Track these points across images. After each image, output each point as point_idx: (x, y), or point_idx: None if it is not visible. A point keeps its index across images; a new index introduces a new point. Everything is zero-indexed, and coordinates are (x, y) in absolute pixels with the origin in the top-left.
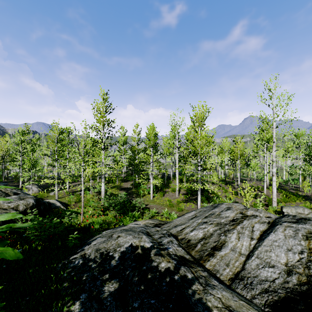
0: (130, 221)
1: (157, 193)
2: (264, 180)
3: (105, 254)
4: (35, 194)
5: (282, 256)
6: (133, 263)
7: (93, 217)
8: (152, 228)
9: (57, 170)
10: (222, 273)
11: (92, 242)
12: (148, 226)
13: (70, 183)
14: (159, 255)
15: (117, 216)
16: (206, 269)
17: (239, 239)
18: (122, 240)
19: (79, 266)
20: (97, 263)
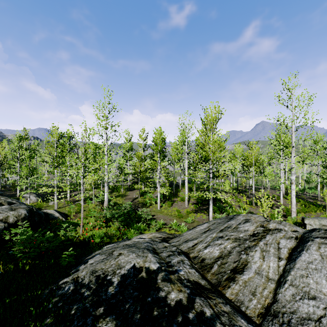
0: (135, 233)
1: (165, 203)
2: (281, 189)
3: (101, 278)
4: (33, 204)
5: (323, 283)
6: (135, 293)
7: (94, 229)
8: (159, 244)
9: (56, 178)
10: (247, 306)
11: (89, 260)
12: (155, 241)
13: (72, 191)
14: (168, 281)
15: (120, 228)
16: (228, 299)
17: (263, 258)
18: (123, 259)
19: (69, 294)
20: (91, 290)
